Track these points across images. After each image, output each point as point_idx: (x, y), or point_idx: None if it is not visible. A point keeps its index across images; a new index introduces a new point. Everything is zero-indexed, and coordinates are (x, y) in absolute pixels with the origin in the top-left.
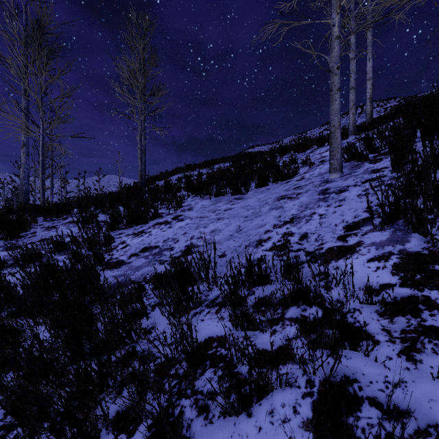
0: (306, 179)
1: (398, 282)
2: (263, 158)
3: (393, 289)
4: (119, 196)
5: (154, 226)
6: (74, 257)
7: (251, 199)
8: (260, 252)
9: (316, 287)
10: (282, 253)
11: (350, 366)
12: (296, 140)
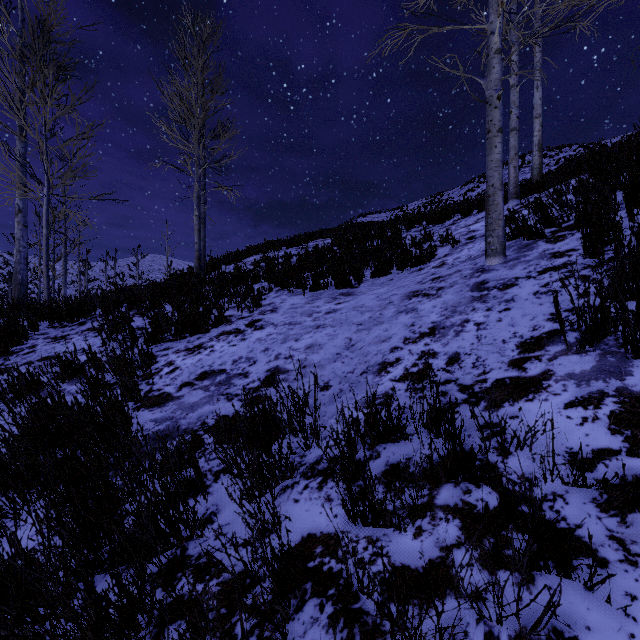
0: (449, 265)
1: (624, 448)
2: (382, 232)
3: (624, 466)
4: (165, 289)
5: (219, 338)
6: (90, 391)
7: (366, 295)
8: (386, 384)
9: (484, 449)
10: (420, 386)
11: (562, 609)
12: (427, 206)
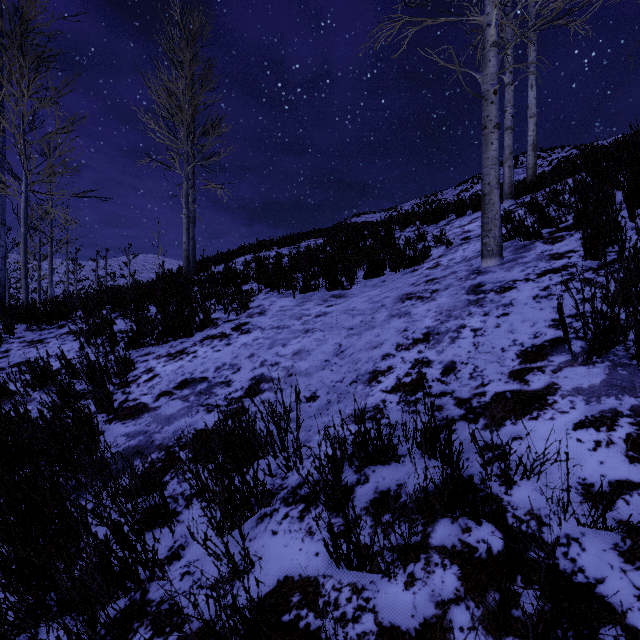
0: (443, 266)
1: None
2: (375, 232)
3: None
4: (150, 290)
5: (203, 342)
6: (54, 404)
7: (358, 297)
8: (377, 395)
9: (484, 477)
10: (413, 398)
11: None
12: (421, 206)
